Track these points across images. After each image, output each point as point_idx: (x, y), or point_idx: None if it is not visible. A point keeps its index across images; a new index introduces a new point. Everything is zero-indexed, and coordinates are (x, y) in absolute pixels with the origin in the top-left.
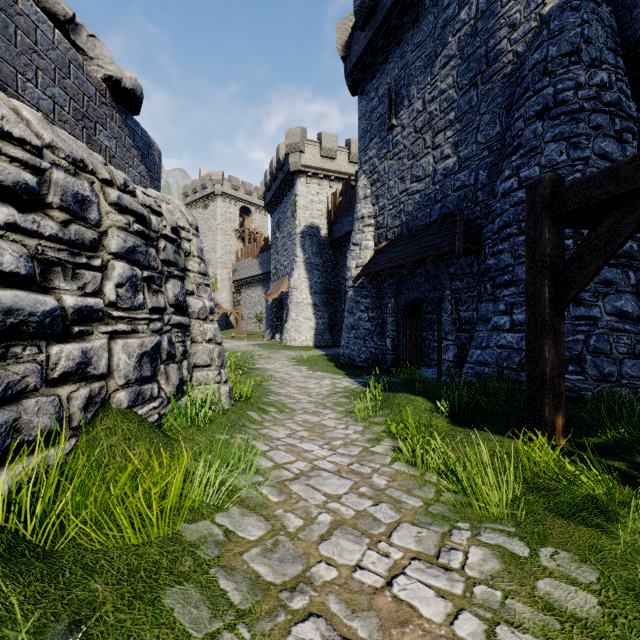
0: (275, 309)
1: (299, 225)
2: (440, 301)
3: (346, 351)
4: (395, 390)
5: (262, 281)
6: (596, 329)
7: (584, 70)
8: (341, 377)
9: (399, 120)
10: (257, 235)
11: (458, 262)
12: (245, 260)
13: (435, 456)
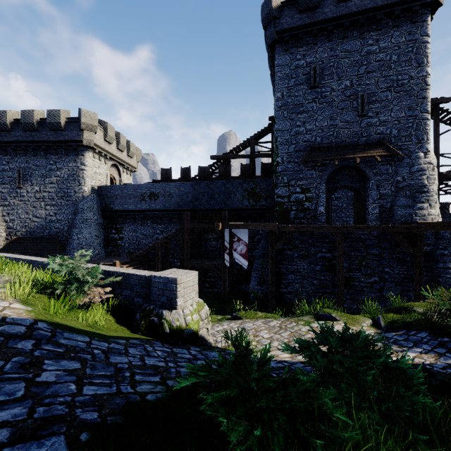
0: None
1: None
2: None
3: None
4: None
5: None
6: None
7: (92, 215)
8: None
9: (25, 187)
10: None
11: (57, 252)
12: None
13: None
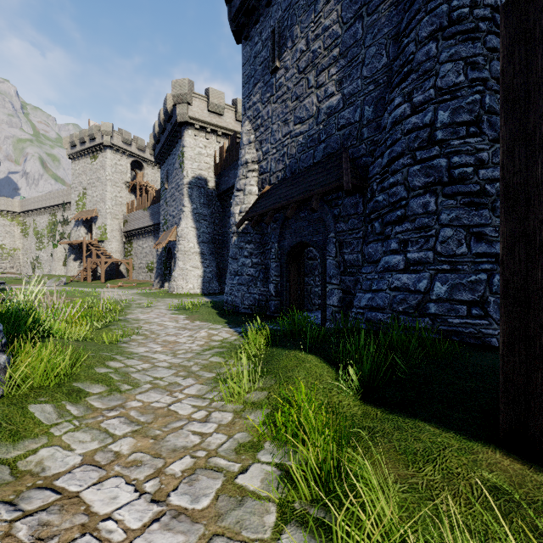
0: (164, 258)
1: (187, 176)
2: (324, 244)
3: (229, 298)
4: (280, 345)
5: (153, 232)
6: (498, 267)
7: None
8: (220, 327)
9: (282, 62)
10: (148, 188)
11: (342, 203)
12: (136, 211)
13: (376, 536)
